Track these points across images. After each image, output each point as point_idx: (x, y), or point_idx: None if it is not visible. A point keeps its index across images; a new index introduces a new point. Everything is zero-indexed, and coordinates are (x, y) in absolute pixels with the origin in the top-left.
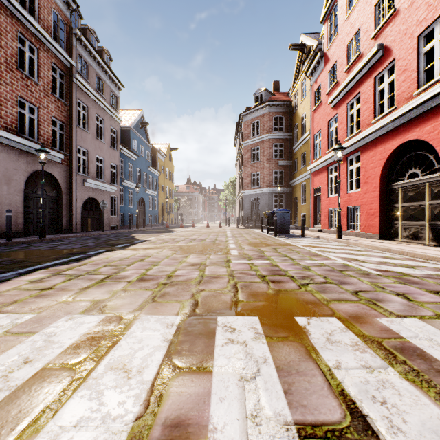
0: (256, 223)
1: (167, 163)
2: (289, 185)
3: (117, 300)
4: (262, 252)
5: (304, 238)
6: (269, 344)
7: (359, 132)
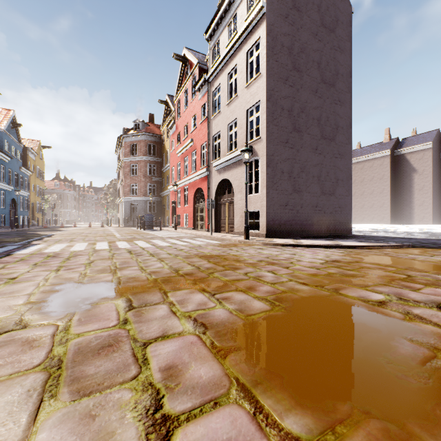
0: (134, 223)
1: (38, 162)
2: (160, 196)
3: (86, 242)
4: (132, 235)
5: (160, 231)
6: (127, 242)
7: (188, 176)
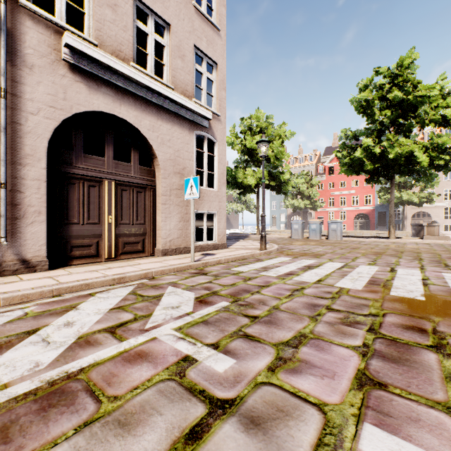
0: None
1: None
2: None
3: None
4: None
5: None
6: None
7: None
